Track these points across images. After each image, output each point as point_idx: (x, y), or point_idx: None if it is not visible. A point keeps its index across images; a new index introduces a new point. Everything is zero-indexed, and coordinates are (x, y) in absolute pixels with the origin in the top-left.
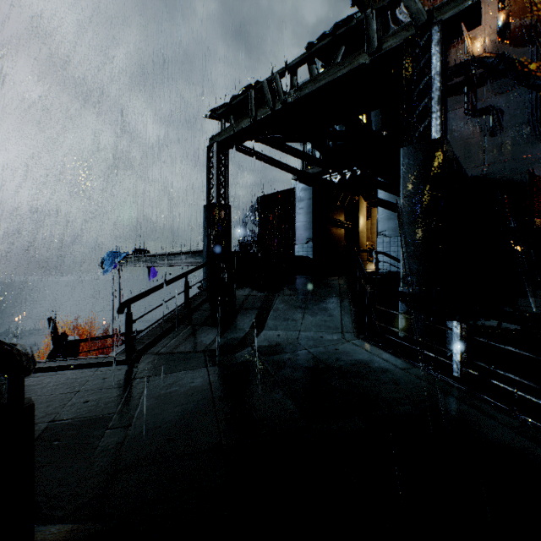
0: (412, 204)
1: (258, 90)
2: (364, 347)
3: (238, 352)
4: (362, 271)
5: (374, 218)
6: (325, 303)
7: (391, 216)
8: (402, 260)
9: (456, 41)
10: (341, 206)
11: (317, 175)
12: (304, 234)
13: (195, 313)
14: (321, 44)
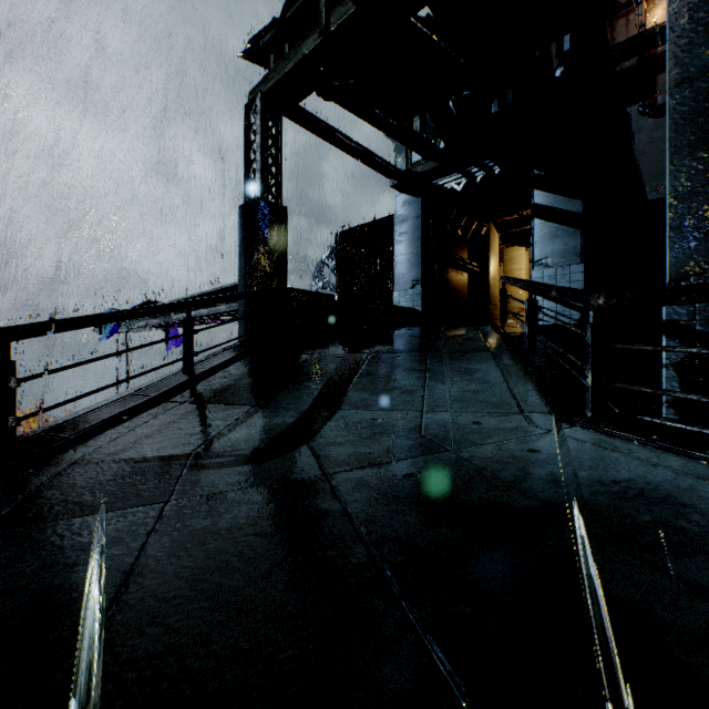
0: (703, 95)
1: None
2: (608, 446)
3: (272, 457)
4: (552, 286)
5: (509, 263)
6: (465, 361)
7: (558, 232)
8: (672, 238)
9: (626, 8)
10: (464, 238)
11: (429, 176)
12: (408, 274)
13: (204, 381)
14: None
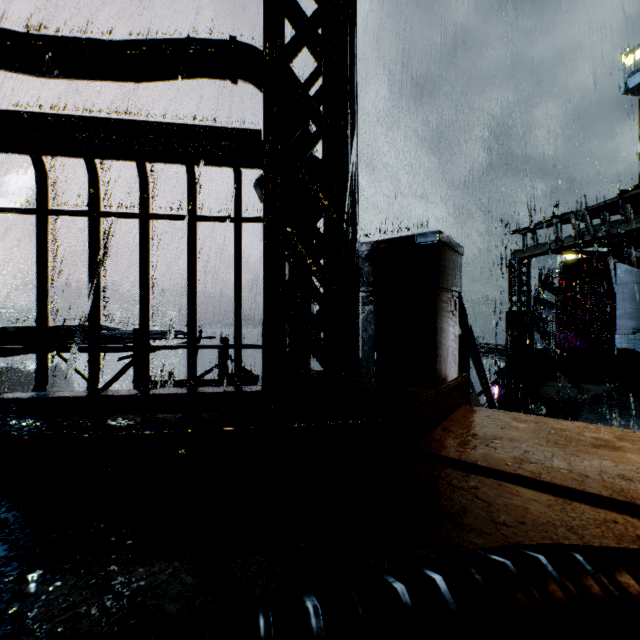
0: None
1: (564, 219)
2: None
3: None
4: None
5: None
6: None
7: None
8: None
9: None
10: None
11: None
12: (628, 323)
13: (507, 409)
14: (635, 192)
